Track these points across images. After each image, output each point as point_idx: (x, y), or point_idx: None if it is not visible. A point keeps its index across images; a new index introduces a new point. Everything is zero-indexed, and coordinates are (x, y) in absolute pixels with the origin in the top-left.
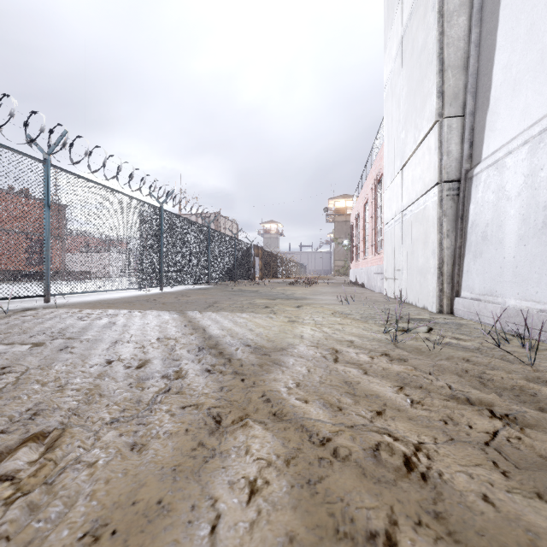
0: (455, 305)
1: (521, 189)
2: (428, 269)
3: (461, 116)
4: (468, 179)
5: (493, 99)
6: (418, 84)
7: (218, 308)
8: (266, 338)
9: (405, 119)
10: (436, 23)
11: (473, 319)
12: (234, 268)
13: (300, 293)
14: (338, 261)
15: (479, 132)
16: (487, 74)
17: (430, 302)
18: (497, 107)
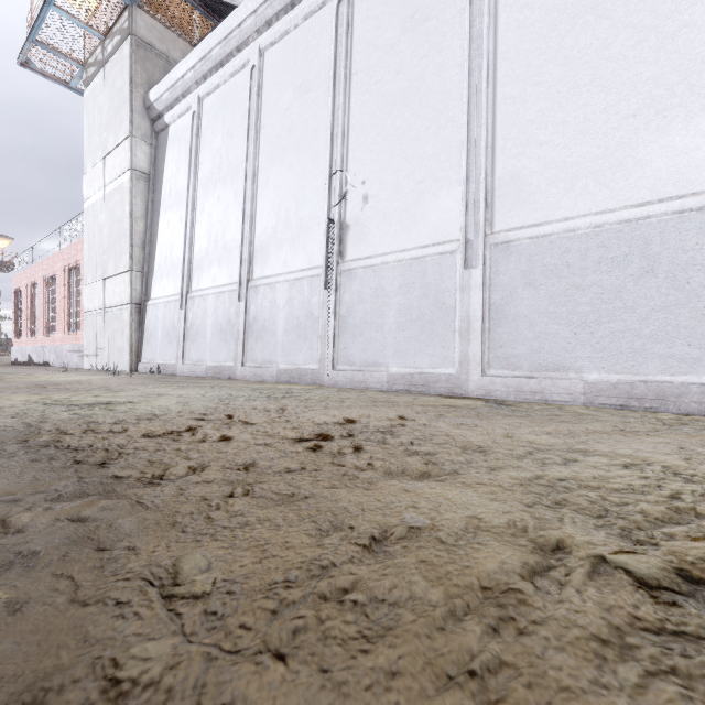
0: (139, 367)
1: (163, 319)
2: (125, 349)
3: (142, 272)
4: (145, 305)
5: (155, 274)
6: (118, 237)
7: None
8: (54, 380)
9: (108, 248)
10: (129, 219)
11: (147, 371)
12: None
13: None
14: None
15: (150, 285)
16: (153, 260)
17: (126, 367)
18: (156, 279)
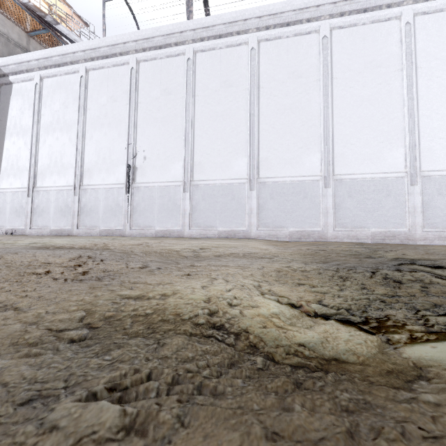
0: None
1: (11, 202)
2: None
3: None
4: None
5: (2, 173)
6: None
7: None
8: None
9: None
10: None
11: None
12: None
13: None
14: None
15: None
16: None
17: None
18: (3, 177)
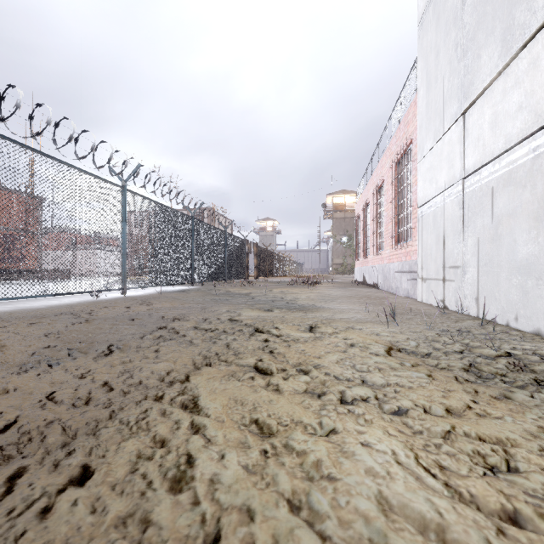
0: None
1: None
2: None
3: None
4: None
5: None
6: None
7: (167, 336)
8: None
9: (474, 32)
10: None
11: None
12: (225, 266)
13: (304, 298)
14: (337, 259)
15: None
16: None
17: None
18: None
